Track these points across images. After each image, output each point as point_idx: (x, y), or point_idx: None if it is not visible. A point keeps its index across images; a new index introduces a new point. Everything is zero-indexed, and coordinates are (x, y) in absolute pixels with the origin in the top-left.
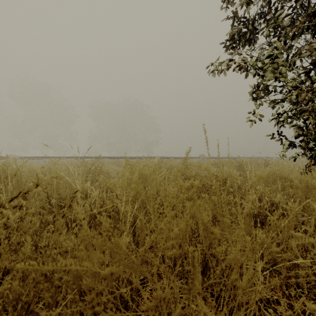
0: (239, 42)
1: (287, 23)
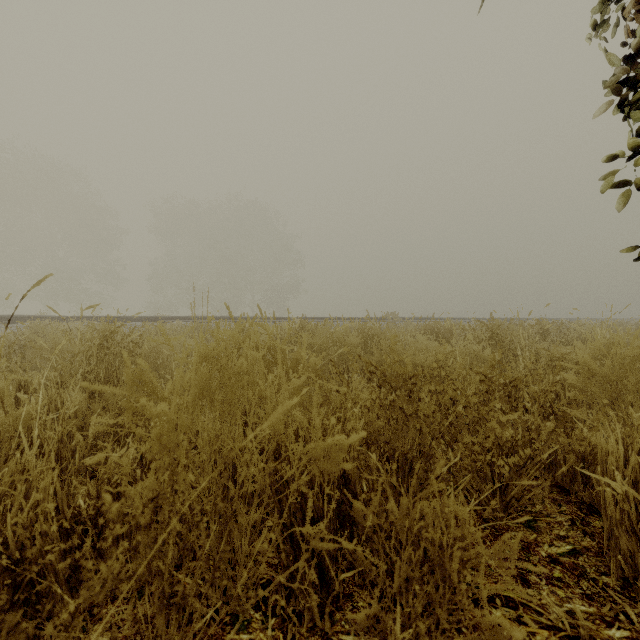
0: None
1: None
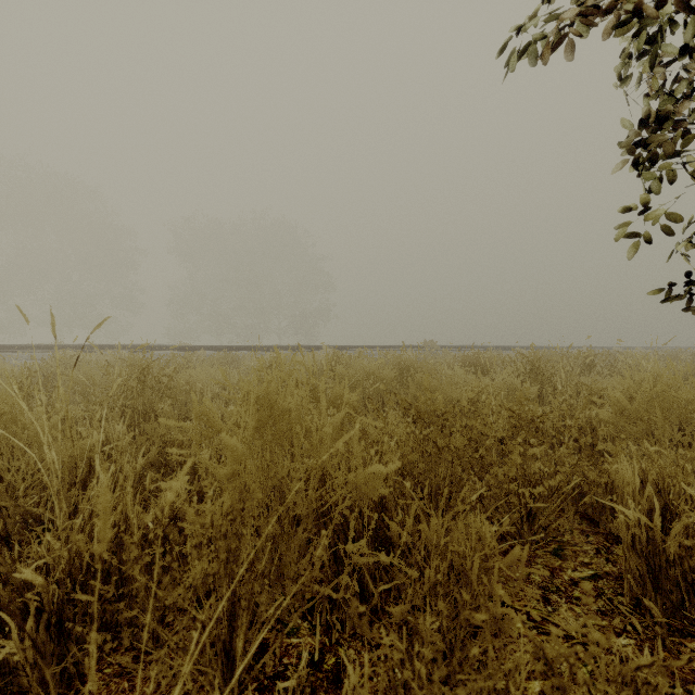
0: None
1: None
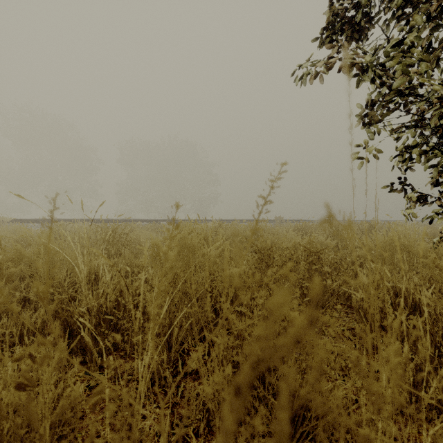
0: (342, 33)
1: (420, 1)
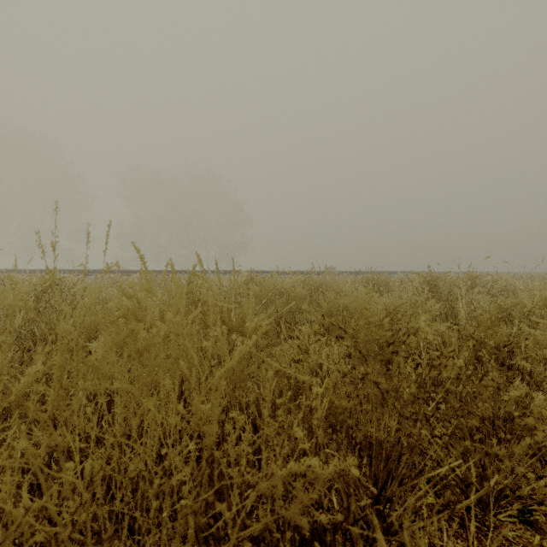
0: None
1: None
